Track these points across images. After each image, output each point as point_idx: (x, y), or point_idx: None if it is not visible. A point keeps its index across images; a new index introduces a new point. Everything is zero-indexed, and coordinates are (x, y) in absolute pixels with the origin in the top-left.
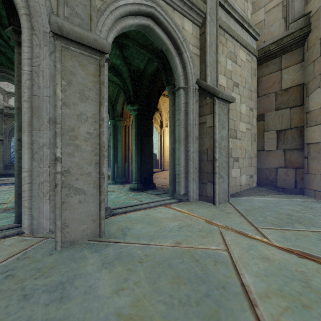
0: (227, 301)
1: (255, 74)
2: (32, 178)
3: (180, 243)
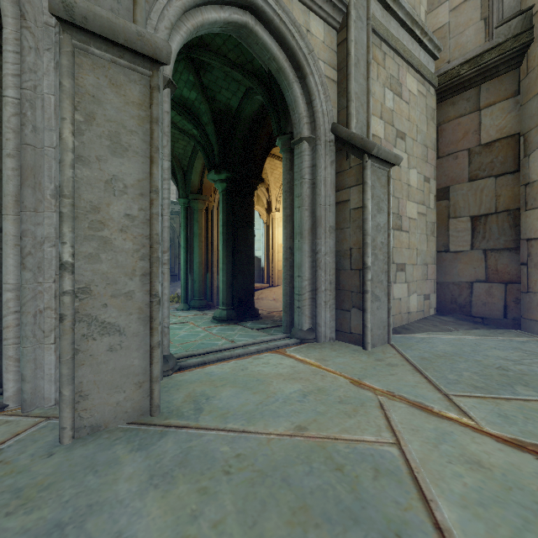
0: None
1: (433, 118)
2: (21, 303)
3: (305, 428)
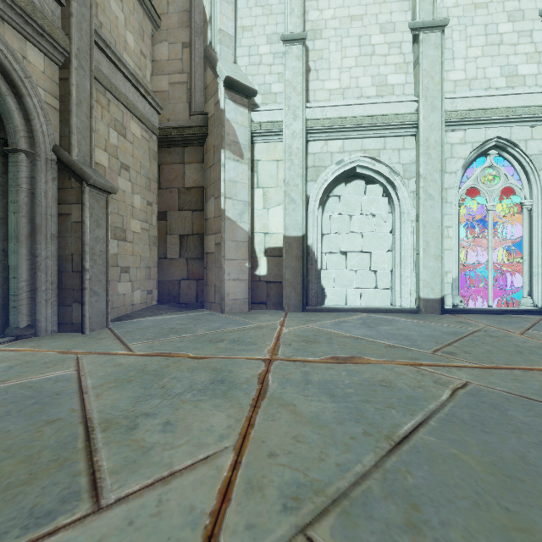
0: (57, 400)
1: (156, 158)
2: None
3: (7, 380)
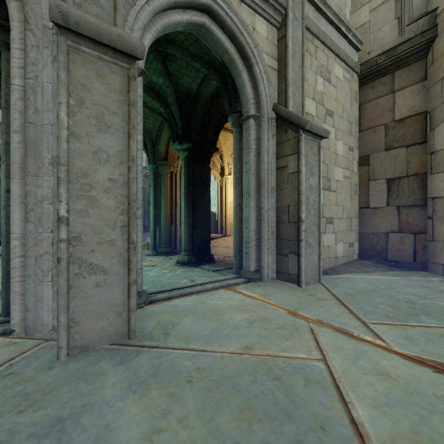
0: None
1: (356, 99)
2: (25, 249)
3: (251, 348)
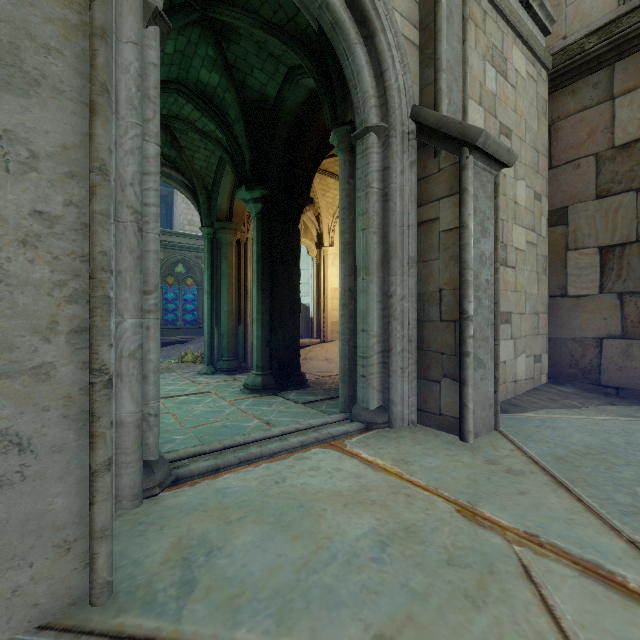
0: None
1: (545, 112)
2: None
3: None
